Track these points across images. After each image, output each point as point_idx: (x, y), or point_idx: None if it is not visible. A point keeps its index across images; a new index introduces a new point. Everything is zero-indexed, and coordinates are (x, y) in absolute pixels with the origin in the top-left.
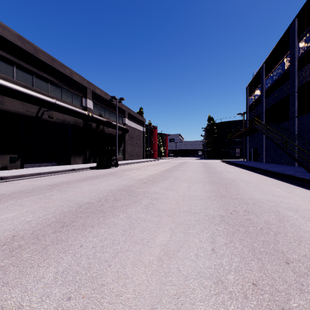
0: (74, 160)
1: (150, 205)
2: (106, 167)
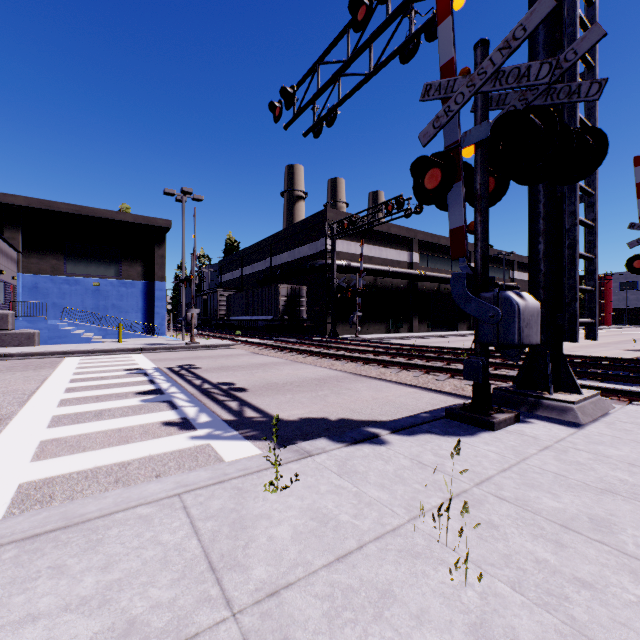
0: (460, 326)
1: None
2: None
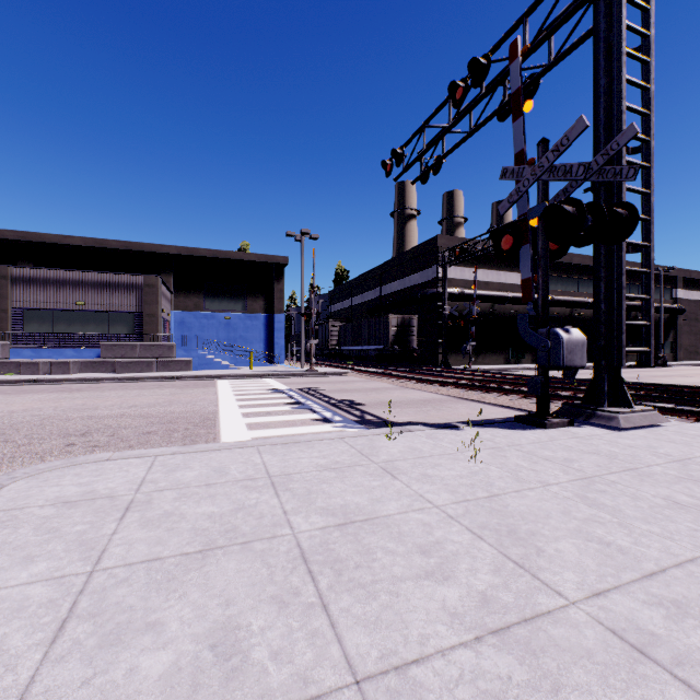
0: None
1: (699, 378)
2: (649, 367)
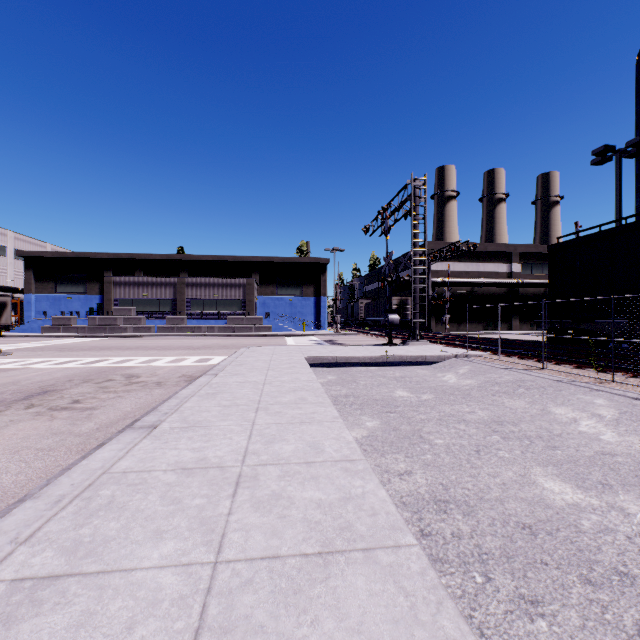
0: None
1: None
2: None
